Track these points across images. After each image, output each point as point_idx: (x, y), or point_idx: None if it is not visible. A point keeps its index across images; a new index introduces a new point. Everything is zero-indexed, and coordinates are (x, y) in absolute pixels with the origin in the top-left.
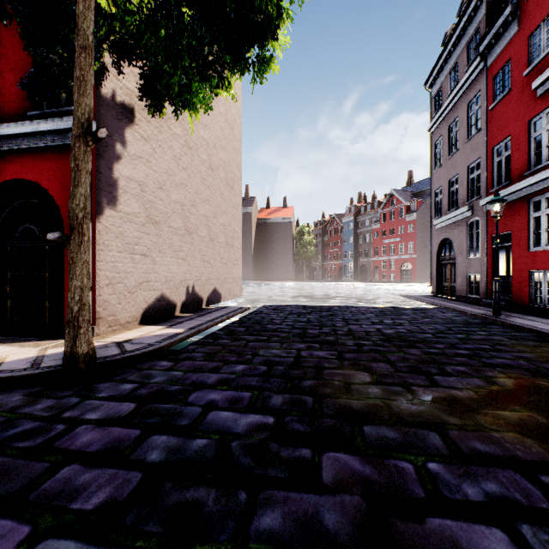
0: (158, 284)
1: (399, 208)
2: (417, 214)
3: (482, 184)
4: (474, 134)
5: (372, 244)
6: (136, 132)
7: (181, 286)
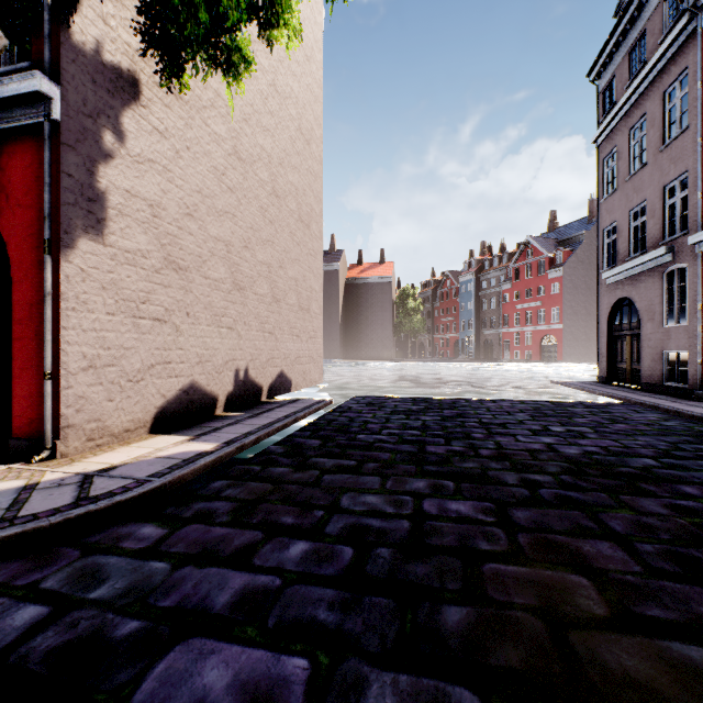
0: (184, 366)
1: (538, 261)
2: (564, 269)
3: (692, 212)
4: (677, 135)
5: (501, 311)
6: (144, 119)
7: (226, 370)
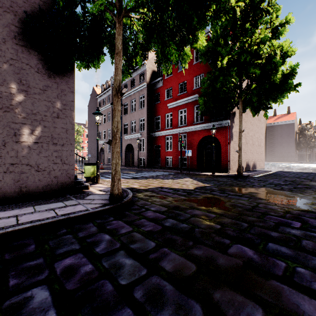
0: None
1: None
2: None
3: None
4: None
5: None
6: (235, 118)
7: (244, 162)
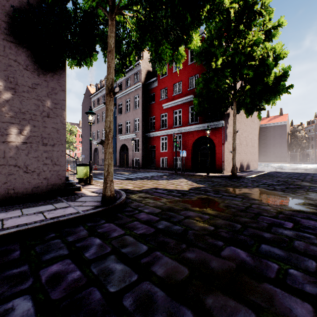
0: None
1: None
2: None
3: None
4: None
5: None
6: (230, 119)
7: (238, 162)
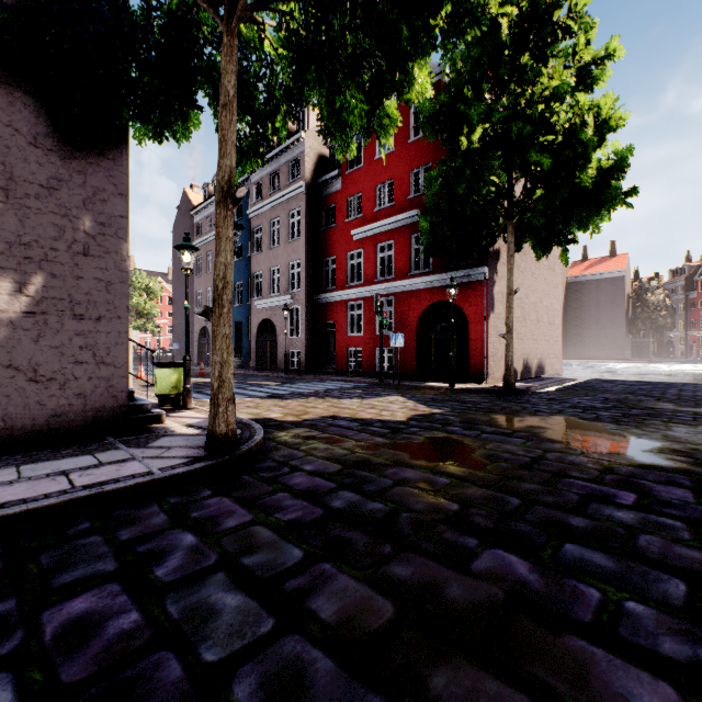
0: None
1: None
2: None
3: None
4: None
5: None
6: (500, 262)
7: (520, 359)
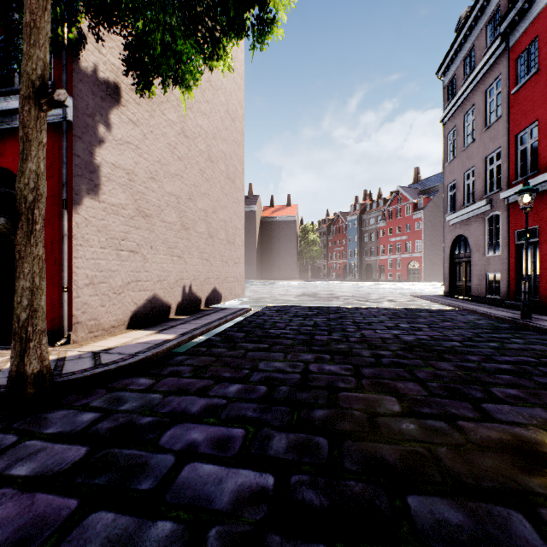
0: (149, 284)
1: (406, 205)
2: (424, 212)
3: (503, 176)
4: (494, 121)
5: (378, 243)
6: (123, 114)
7: (176, 286)
